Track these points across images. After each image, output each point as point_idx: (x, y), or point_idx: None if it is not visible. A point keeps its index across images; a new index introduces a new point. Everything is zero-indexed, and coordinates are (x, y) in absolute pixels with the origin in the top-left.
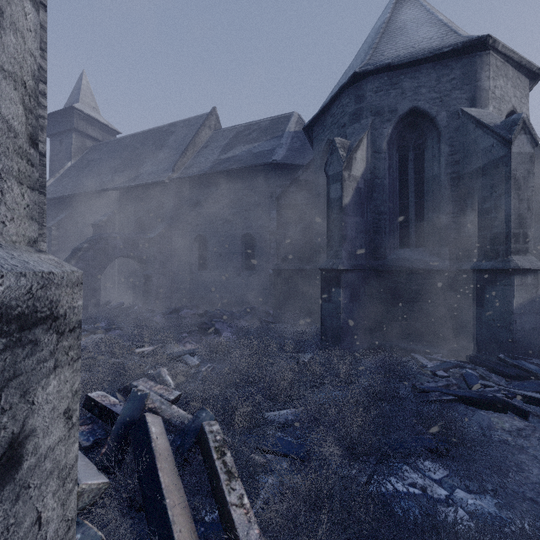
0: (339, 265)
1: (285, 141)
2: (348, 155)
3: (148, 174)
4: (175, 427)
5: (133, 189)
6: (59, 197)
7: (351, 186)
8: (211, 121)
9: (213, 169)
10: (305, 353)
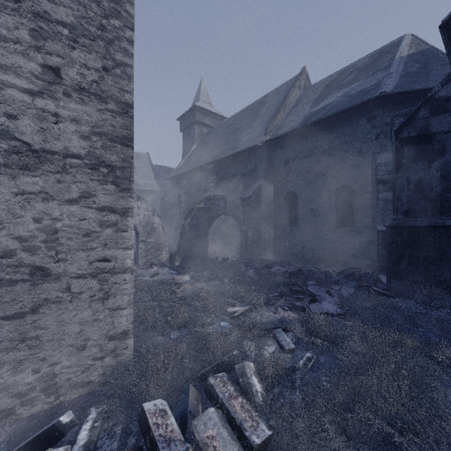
0: None
1: (395, 69)
2: None
3: (245, 142)
4: None
5: (233, 157)
6: (185, 172)
7: None
8: (300, 81)
9: (303, 123)
10: None
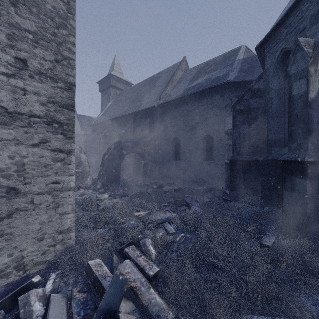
0: (305, 157)
1: (236, 66)
2: (314, 50)
3: (146, 103)
4: (151, 318)
5: (138, 113)
6: (103, 122)
7: (317, 81)
8: (182, 66)
9: (183, 94)
10: (267, 236)
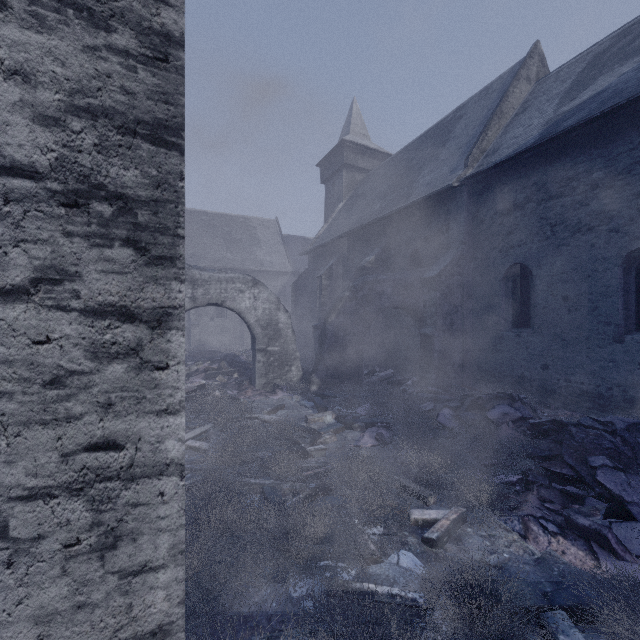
0: None
1: None
2: None
3: (426, 184)
4: None
5: (406, 212)
6: (328, 242)
7: None
8: (530, 69)
9: (545, 135)
10: None
